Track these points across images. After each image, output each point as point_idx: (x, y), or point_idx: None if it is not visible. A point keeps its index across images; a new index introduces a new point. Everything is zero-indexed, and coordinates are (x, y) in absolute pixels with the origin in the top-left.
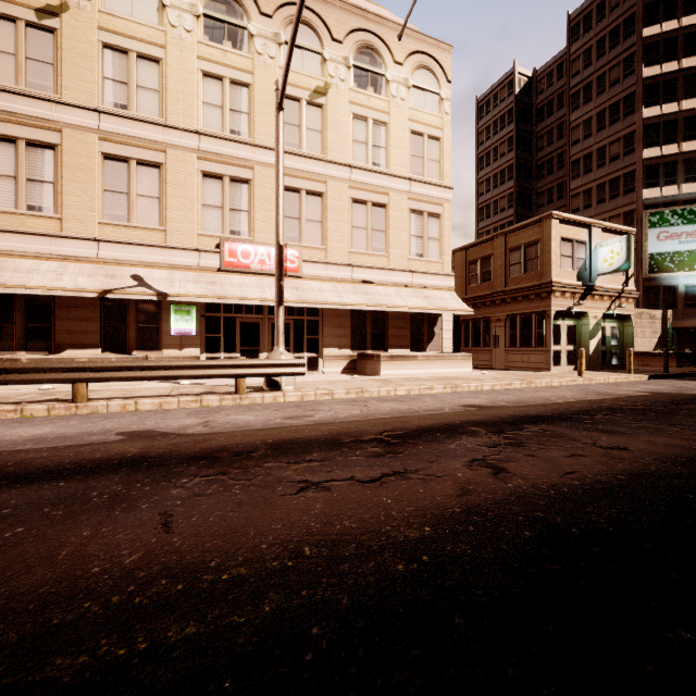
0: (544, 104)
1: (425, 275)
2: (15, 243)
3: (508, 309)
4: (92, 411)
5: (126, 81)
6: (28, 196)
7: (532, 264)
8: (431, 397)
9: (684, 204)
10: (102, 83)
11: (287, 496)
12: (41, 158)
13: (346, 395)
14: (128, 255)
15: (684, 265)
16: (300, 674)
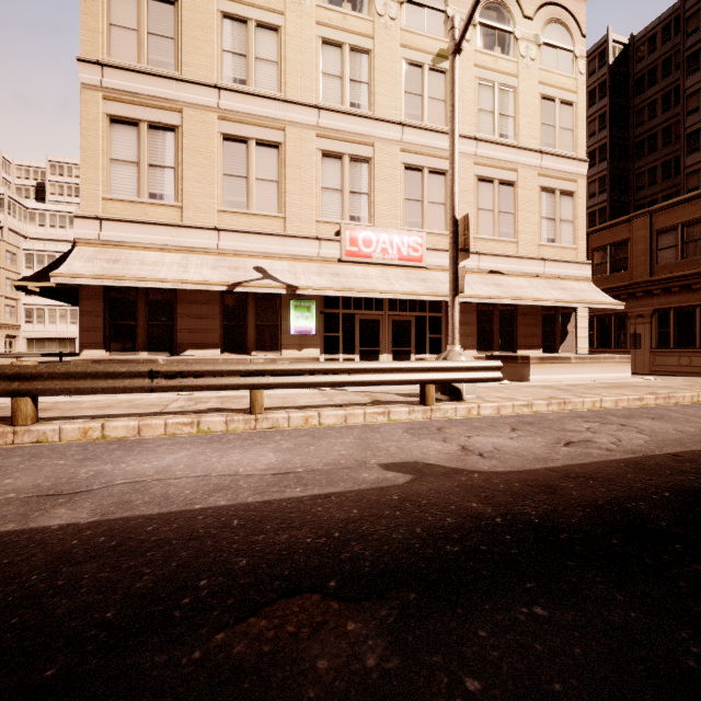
0: (644, 74)
1: (558, 264)
2: (138, 234)
3: (656, 302)
4: (273, 425)
5: (245, 53)
6: (150, 183)
7: (695, 247)
8: (675, 412)
9: None
10: (221, 56)
11: None
12: (162, 141)
13: (546, 407)
14: (248, 245)
15: None
16: None
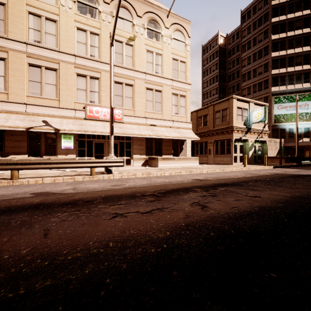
0: (231, 49)
1: (179, 122)
2: None
3: (215, 138)
4: (21, 183)
5: (40, 30)
6: None
7: (225, 118)
8: (179, 176)
9: (288, 94)
10: (28, 30)
11: (106, 220)
12: None
13: (142, 175)
14: (41, 111)
15: (288, 120)
16: (97, 301)
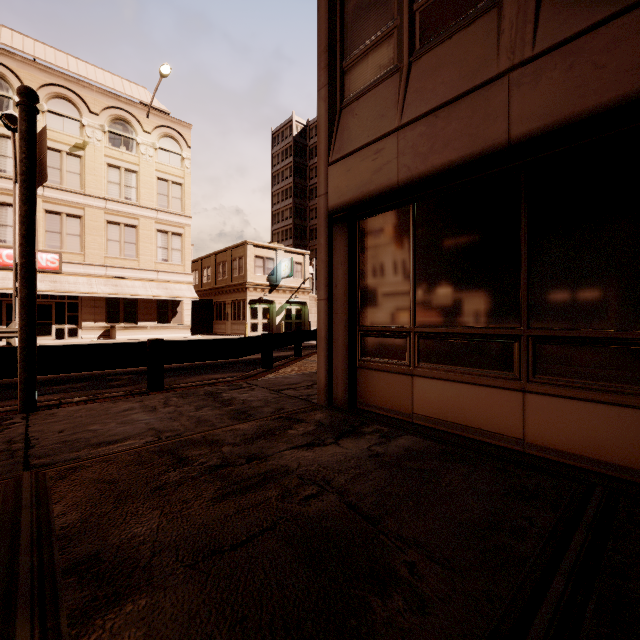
0: (313, 147)
1: (169, 274)
2: None
3: (232, 296)
4: None
5: None
6: None
7: (241, 270)
8: None
9: None
10: None
11: None
12: None
13: None
14: None
15: None
16: None
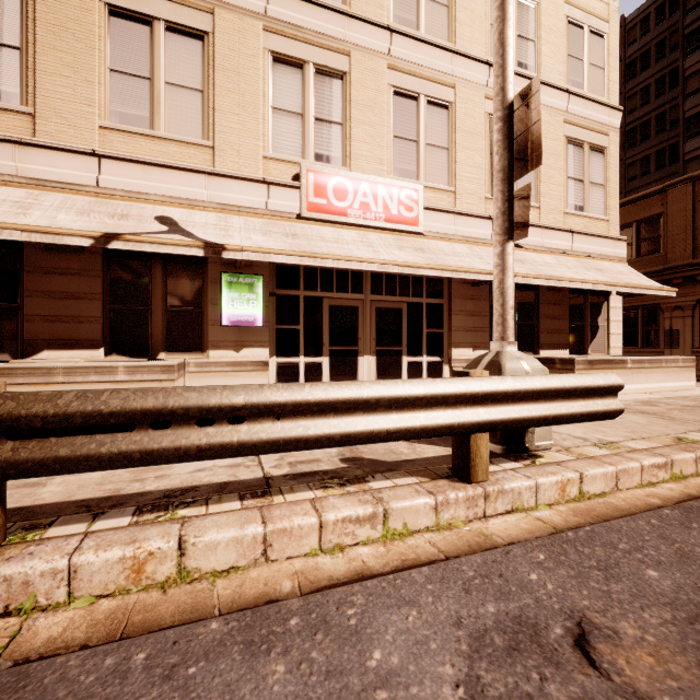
0: (636, 57)
1: (589, 238)
2: None
3: None
4: (8, 602)
5: None
6: None
7: None
8: None
9: None
10: None
11: None
12: None
13: (694, 465)
14: (151, 183)
15: None
16: None
